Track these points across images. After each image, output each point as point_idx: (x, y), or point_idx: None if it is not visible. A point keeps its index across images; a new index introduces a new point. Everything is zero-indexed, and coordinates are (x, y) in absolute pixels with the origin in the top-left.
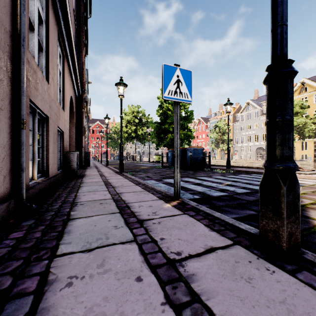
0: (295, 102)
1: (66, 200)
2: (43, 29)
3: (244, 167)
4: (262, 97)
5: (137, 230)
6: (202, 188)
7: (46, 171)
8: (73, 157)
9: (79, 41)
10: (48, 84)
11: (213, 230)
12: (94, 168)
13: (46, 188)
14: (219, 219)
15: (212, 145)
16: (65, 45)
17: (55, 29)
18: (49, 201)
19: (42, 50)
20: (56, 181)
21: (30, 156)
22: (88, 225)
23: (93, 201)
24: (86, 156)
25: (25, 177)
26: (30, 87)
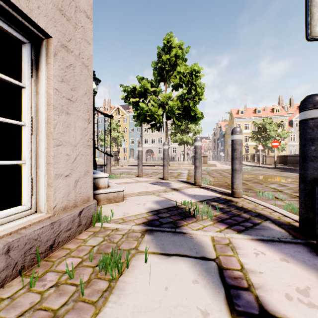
0: (113, 121)
1: None
2: None
3: None
4: None
5: None
6: None
7: None
8: None
9: None
10: None
11: None
12: None
13: None
14: None
15: None
16: None
17: None
18: None
19: None
20: None
21: None
22: None
23: None
24: None
25: None
26: None
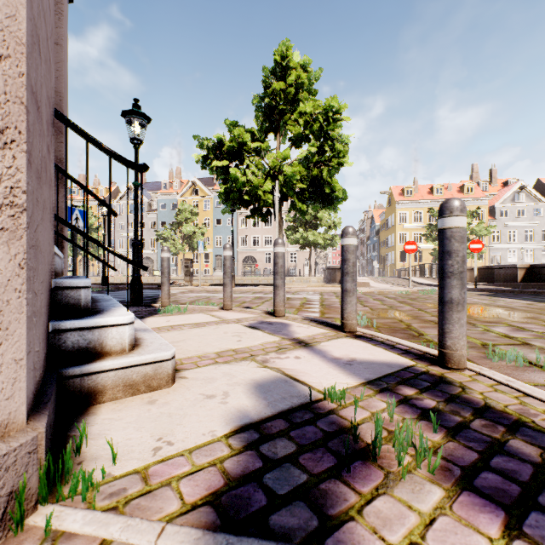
0: (186, 206)
1: None
2: None
3: (125, 283)
4: (151, 184)
5: None
6: None
7: None
8: None
9: None
10: None
11: None
12: None
13: None
14: None
15: None
16: None
17: None
18: None
19: None
20: None
21: None
22: None
23: None
24: None
25: None
26: None
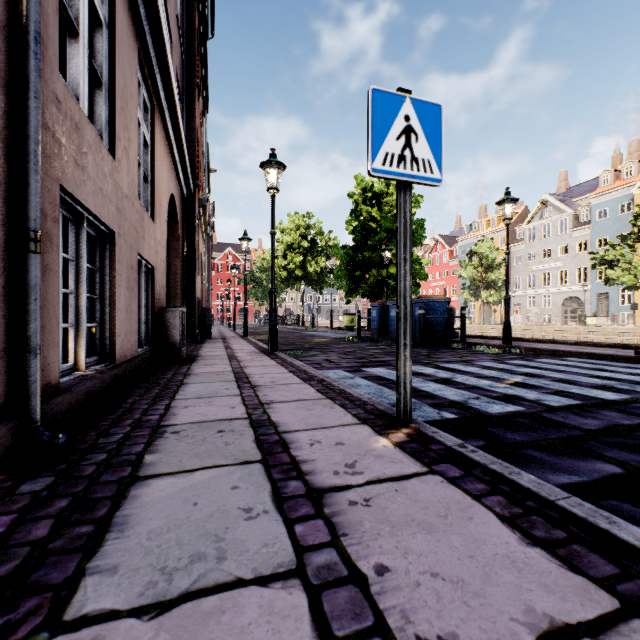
0: None
1: (143, 420)
2: (103, 40)
3: (544, 340)
4: (576, 188)
5: (305, 527)
6: (456, 391)
7: (110, 349)
8: (174, 320)
9: (189, 84)
10: (113, 161)
11: (532, 542)
12: (219, 341)
13: (106, 389)
14: (537, 497)
15: (464, 294)
16: (157, 83)
17: (131, 46)
18: (105, 420)
19: (100, 85)
20: (134, 372)
21: (71, 317)
22: (177, 503)
23: (203, 425)
24: (204, 317)
25: (49, 368)
26: (62, 160)
